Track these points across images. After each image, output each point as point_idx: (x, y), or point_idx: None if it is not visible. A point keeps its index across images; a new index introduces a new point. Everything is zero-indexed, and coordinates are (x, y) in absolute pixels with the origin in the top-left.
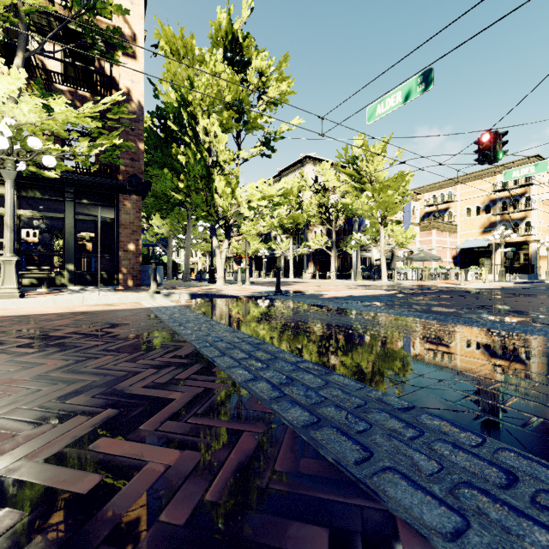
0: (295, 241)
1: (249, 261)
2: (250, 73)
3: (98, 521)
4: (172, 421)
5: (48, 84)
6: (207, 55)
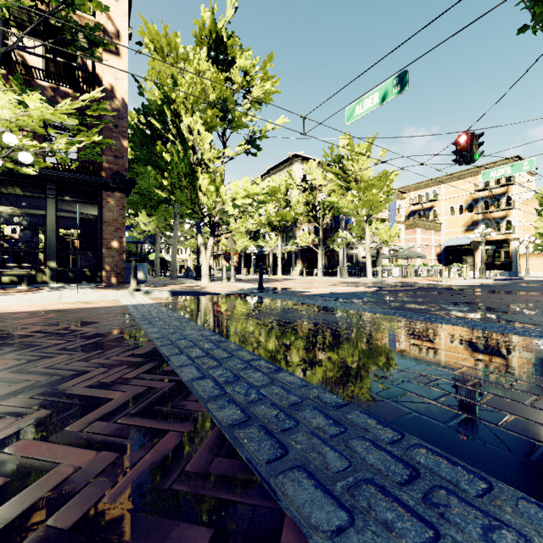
0: (283, 238)
1: (238, 258)
2: (235, 72)
3: None
4: (102, 422)
5: (28, 80)
6: (190, 53)
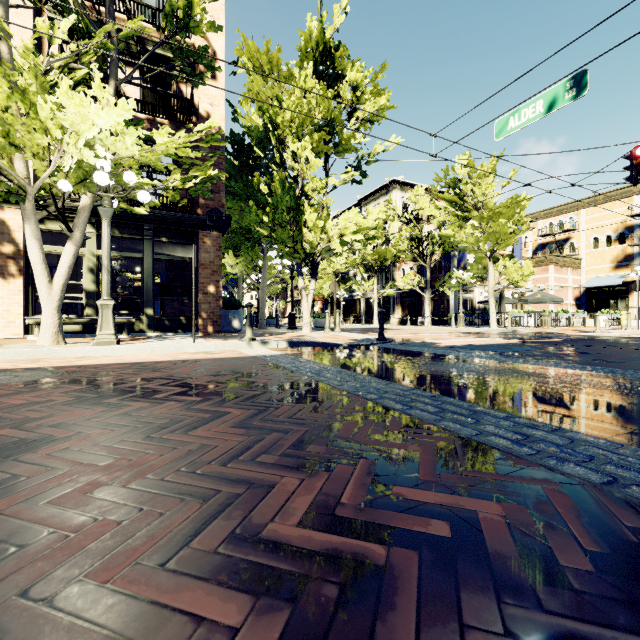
0: (378, 281)
1: (322, 304)
2: (344, 87)
3: (497, 562)
4: (446, 473)
5: None
6: (296, 70)
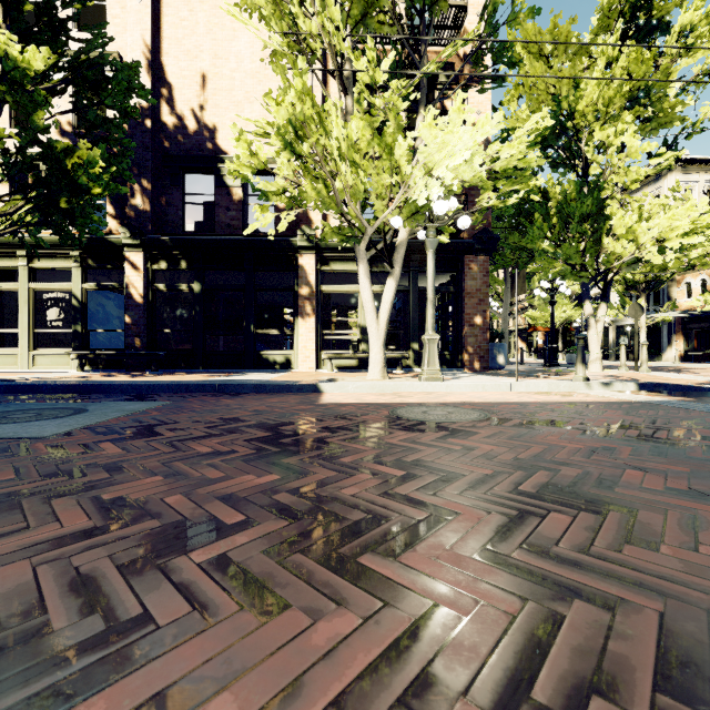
0: None
1: (544, 335)
2: (670, 38)
3: None
4: None
5: None
6: (601, 37)
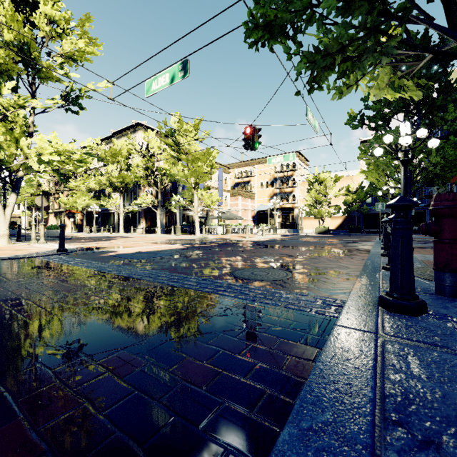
0: (128, 199)
1: (82, 216)
2: (39, 17)
3: None
4: None
5: None
6: None
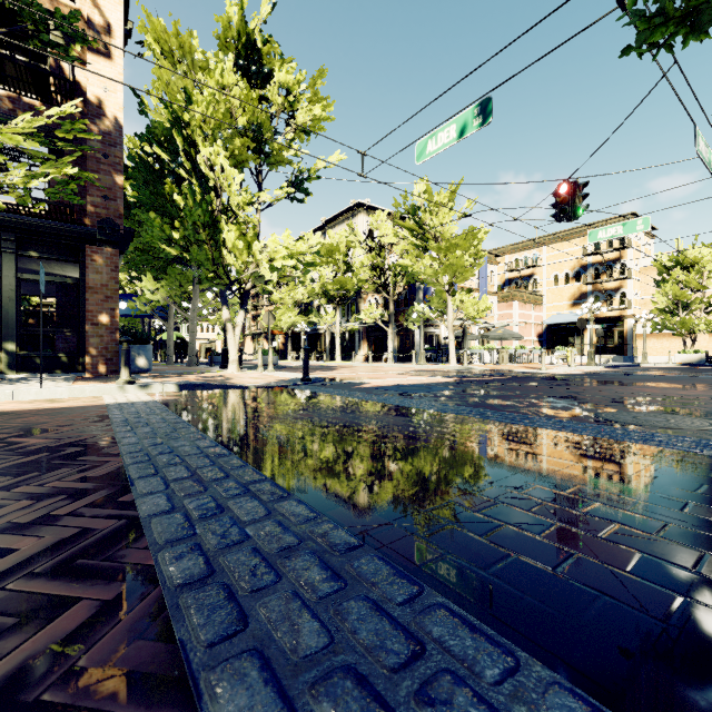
0: (344, 313)
1: (284, 338)
2: (272, 89)
3: None
4: None
5: None
6: (211, 60)
